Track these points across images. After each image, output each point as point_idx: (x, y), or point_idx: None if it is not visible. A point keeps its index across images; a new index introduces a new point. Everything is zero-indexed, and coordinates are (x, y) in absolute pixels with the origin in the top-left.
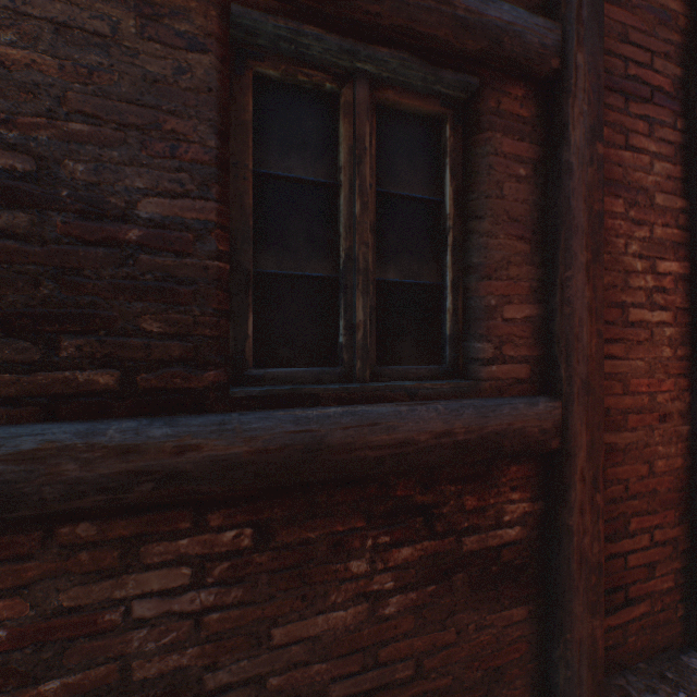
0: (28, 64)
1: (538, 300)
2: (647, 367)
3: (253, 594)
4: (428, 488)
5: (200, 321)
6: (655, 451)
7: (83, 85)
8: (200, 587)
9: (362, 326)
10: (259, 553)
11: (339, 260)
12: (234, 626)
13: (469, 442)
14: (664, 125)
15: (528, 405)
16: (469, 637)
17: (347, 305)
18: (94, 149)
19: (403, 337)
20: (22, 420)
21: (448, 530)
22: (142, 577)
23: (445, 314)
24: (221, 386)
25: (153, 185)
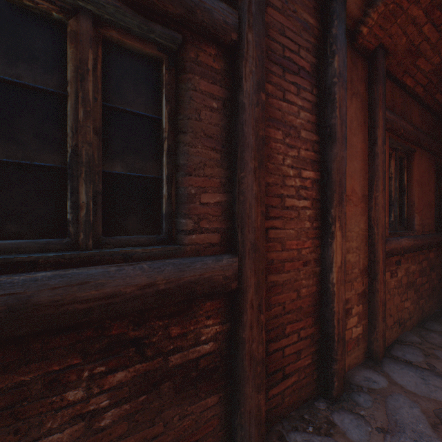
0: None
1: (226, 191)
2: (296, 234)
3: None
4: (140, 325)
5: None
6: (301, 283)
7: None
8: None
9: (85, 206)
10: None
11: (68, 154)
12: None
13: (170, 290)
14: (306, 90)
15: (215, 261)
16: (175, 425)
17: (74, 190)
18: None
19: (129, 214)
20: None
21: (157, 354)
22: None
23: (163, 198)
24: None
25: None
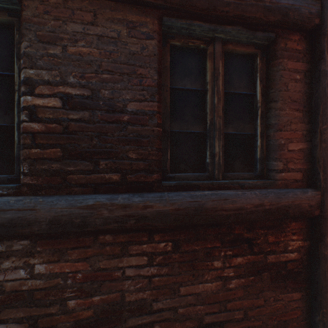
0: (89, 53)
1: (306, 140)
2: None
3: (172, 271)
4: (250, 230)
5: (151, 153)
6: None
7: (107, 59)
8: (151, 266)
9: (217, 154)
10: (174, 254)
11: (206, 124)
12: (164, 284)
13: (271, 210)
14: None
15: (302, 193)
16: (270, 304)
17: (210, 145)
18: (111, 84)
19: (235, 159)
20: (86, 193)
21: (259, 251)
22: (128, 259)
23: (257, 148)
24: (158, 180)
25: (132, 97)
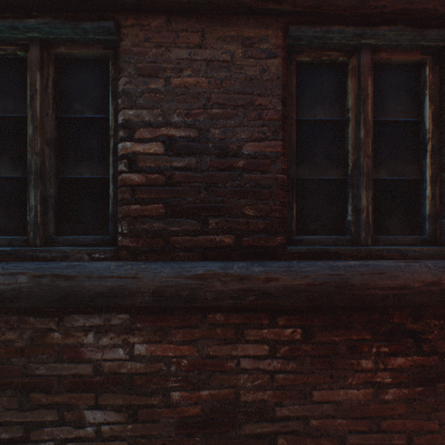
0: (195, 84)
1: None
2: None
3: (301, 367)
4: (416, 320)
5: (273, 209)
6: None
7: (218, 89)
8: (273, 358)
9: (365, 209)
10: (305, 344)
11: (346, 168)
12: (291, 384)
13: None
14: None
15: None
16: None
17: (353, 196)
18: (222, 121)
19: (390, 216)
20: (193, 259)
21: (432, 351)
22: (244, 346)
23: (424, 199)
24: (282, 245)
25: (249, 136)
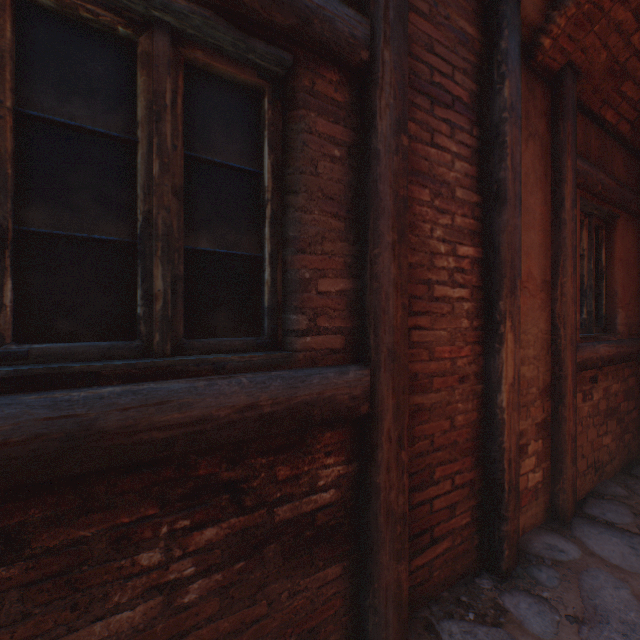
0: None
1: (353, 274)
2: (450, 336)
3: None
4: (237, 463)
5: None
6: (456, 408)
7: None
8: None
9: (162, 296)
10: (7, 566)
11: (137, 224)
12: None
13: (278, 414)
14: (464, 131)
15: (339, 374)
16: (283, 606)
17: (147, 273)
18: None
19: (219, 308)
20: None
21: (259, 503)
22: None
23: (264, 286)
24: None
25: None
